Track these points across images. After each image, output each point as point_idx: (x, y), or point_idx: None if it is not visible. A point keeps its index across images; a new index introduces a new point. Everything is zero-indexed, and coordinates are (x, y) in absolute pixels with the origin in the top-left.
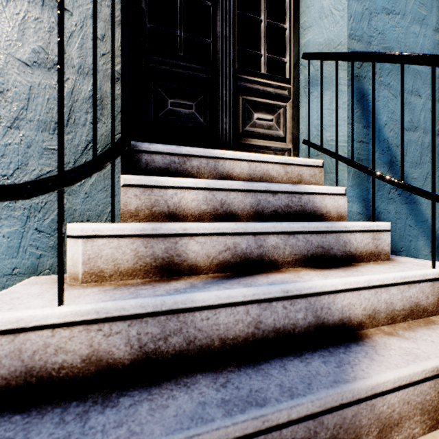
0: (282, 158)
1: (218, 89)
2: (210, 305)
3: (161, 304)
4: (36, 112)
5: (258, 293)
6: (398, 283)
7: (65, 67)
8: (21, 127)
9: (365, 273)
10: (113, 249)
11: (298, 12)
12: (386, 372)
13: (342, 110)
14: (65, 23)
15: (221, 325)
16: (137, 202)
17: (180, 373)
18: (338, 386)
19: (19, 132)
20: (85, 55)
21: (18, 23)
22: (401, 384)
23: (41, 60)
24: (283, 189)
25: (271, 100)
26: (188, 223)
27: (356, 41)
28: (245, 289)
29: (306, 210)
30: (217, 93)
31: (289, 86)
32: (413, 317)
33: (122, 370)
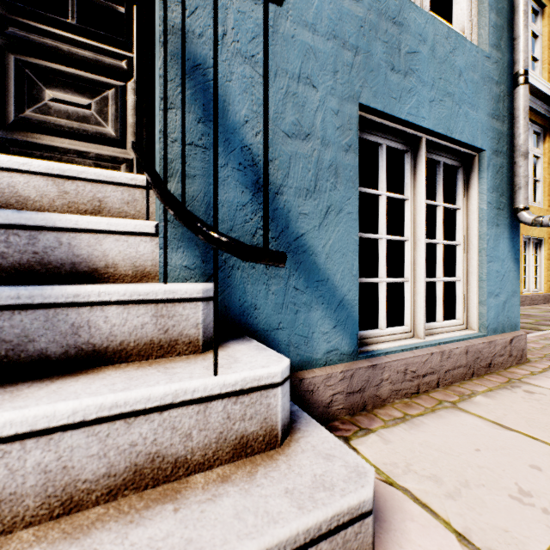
0: (52, 165)
1: None
2: None
3: None
4: None
5: None
6: (92, 421)
7: None
8: None
9: (7, 405)
10: None
11: None
12: None
13: (158, 85)
14: None
15: None
16: None
17: None
18: None
19: None
20: None
21: None
22: None
23: None
24: None
25: (93, 73)
26: None
27: None
28: None
29: (52, 262)
30: None
31: (130, 55)
32: (143, 486)
33: None
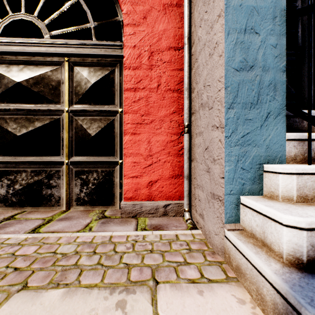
0: None
1: (304, 65)
2: None
3: None
4: (241, 98)
5: None
6: None
7: (255, 68)
8: (234, 108)
9: None
10: (312, 182)
11: None
12: None
13: None
14: (255, 41)
15: None
16: (295, 150)
17: None
18: None
19: (233, 110)
20: (266, 59)
21: (232, 47)
22: None
23: (243, 66)
24: None
25: None
26: None
27: None
28: None
29: None
30: (303, 68)
31: None
32: None
33: None
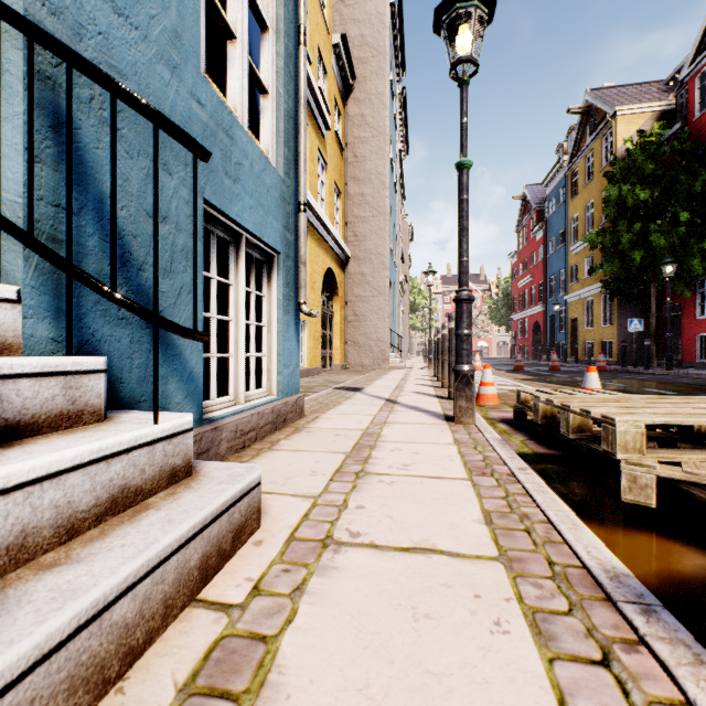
0: None
1: None
2: None
3: None
4: None
5: None
6: (87, 463)
7: None
8: None
9: (10, 461)
10: None
11: None
12: None
13: (14, 127)
14: None
15: None
16: None
17: None
18: None
19: None
20: None
21: None
22: (14, 677)
23: None
24: None
25: None
26: None
27: (48, 10)
28: None
29: None
30: None
31: None
32: (117, 512)
33: None
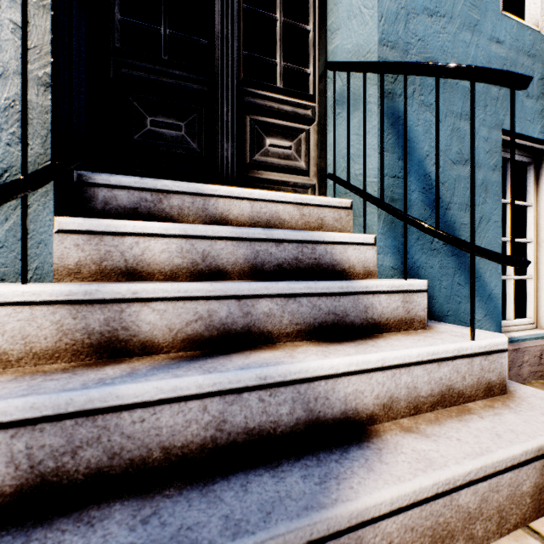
0: (296, 196)
1: (217, 105)
2: (146, 401)
3: (67, 403)
4: None
5: (221, 382)
6: (425, 361)
7: None
8: None
9: (382, 348)
10: (23, 321)
11: (325, 10)
12: (381, 490)
13: (372, 135)
14: None
15: (164, 428)
16: (79, 254)
17: (92, 502)
18: (307, 515)
19: None
20: None
21: None
22: (402, 505)
23: None
24: (291, 237)
25: (290, 122)
26: (140, 284)
27: (389, 48)
28: (202, 377)
29: (323, 265)
30: (216, 111)
31: (314, 105)
32: (444, 405)
33: (1, 501)
